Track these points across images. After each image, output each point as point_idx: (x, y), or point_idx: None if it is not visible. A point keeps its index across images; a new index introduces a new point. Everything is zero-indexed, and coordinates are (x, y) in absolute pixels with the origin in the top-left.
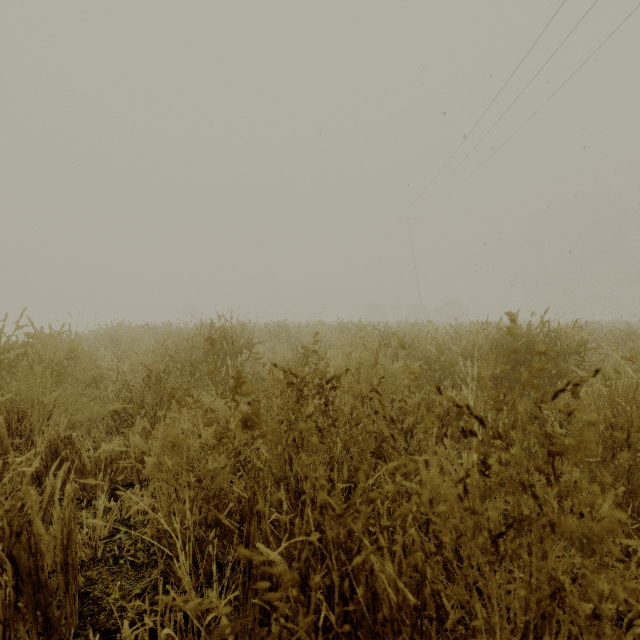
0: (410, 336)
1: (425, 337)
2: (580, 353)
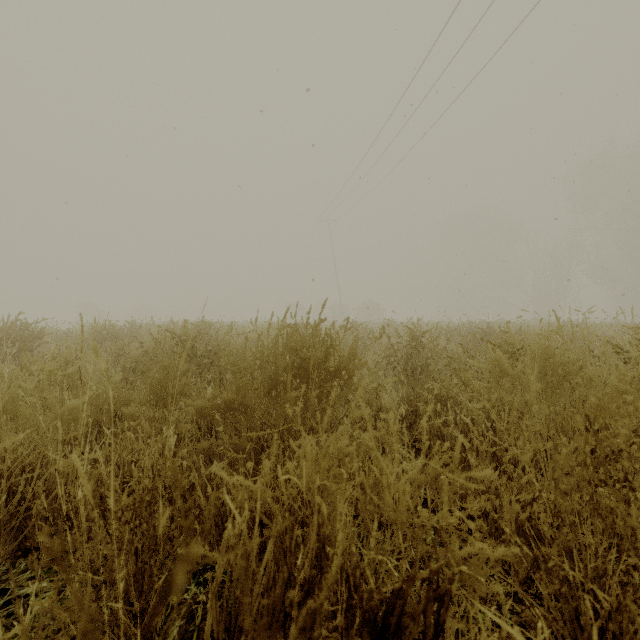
0: (223, 340)
1: (249, 341)
2: (349, 369)
